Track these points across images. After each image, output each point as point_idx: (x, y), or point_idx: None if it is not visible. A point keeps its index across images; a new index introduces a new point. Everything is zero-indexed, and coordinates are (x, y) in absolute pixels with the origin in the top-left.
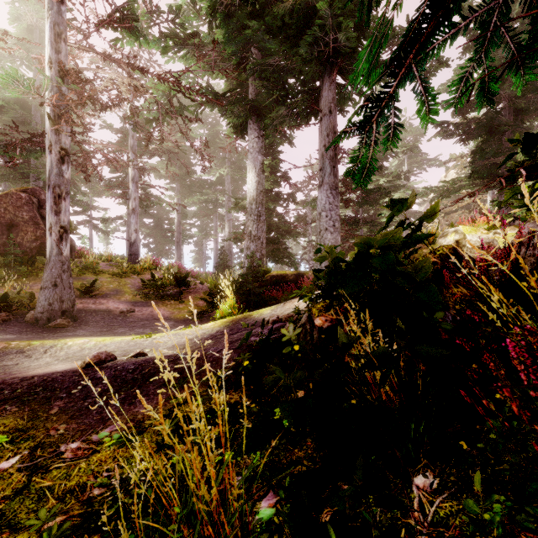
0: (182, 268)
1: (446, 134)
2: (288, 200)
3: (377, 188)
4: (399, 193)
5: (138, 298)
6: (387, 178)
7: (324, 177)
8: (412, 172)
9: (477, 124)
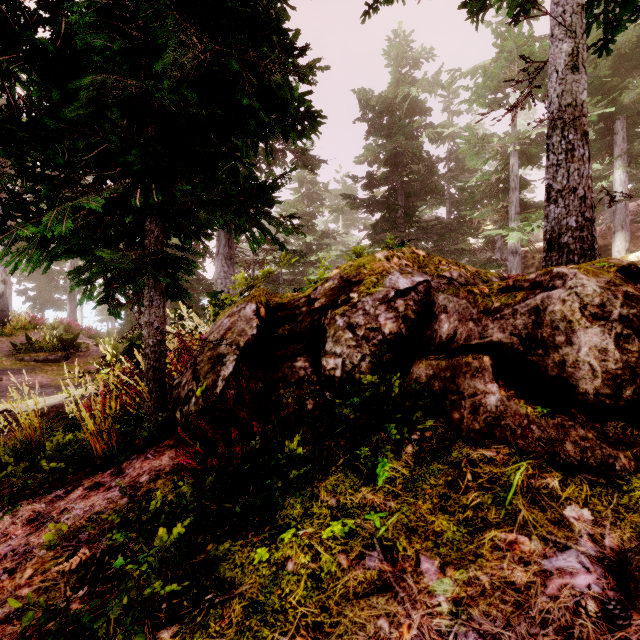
0: (75, 326)
1: (355, 205)
2: (205, 255)
3: (306, 245)
4: (323, 253)
5: (7, 365)
6: (313, 237)
7: (219, 248)
8: (350, 227)
9: (376, 202)
